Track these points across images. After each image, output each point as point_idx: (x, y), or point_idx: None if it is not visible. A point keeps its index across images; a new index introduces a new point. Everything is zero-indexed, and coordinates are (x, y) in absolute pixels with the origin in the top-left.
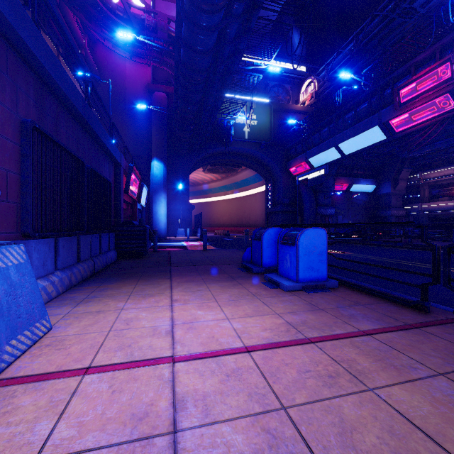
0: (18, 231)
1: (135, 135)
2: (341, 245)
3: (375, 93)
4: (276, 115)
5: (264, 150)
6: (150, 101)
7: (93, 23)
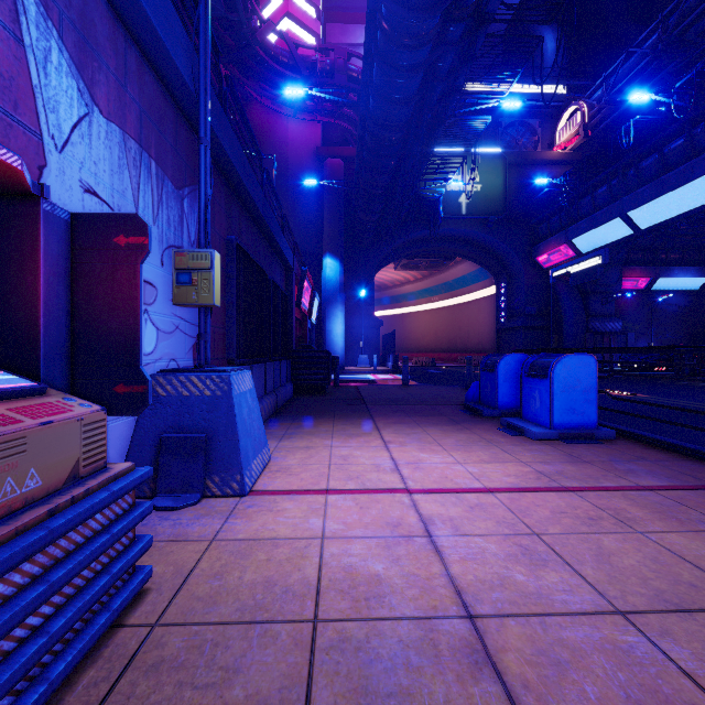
0: (215, 357)
1: (300, 223)
2: (632, 383)
3: (700, 120)
4: (513, 171)
5: (493, 229)
6: (320, 171)
7: (251, 79)
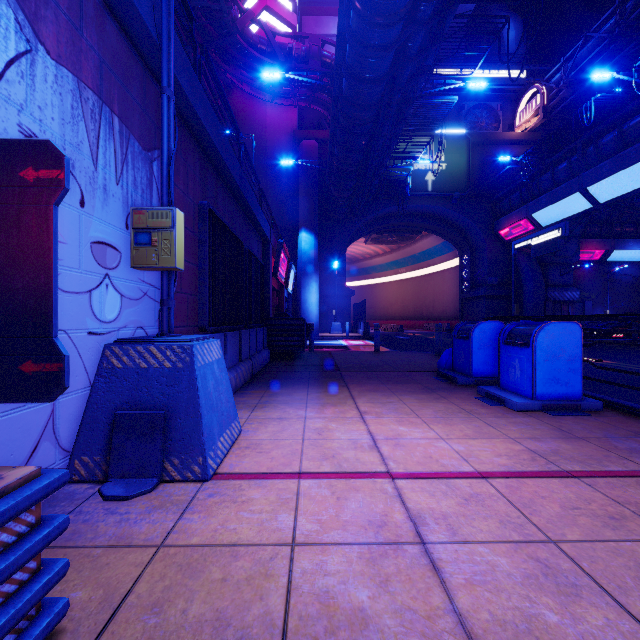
0: (188, 325)
1: (278, 200)
2: (594, 350)
3: None
4: (476, 151)
5: (457, 205)
6: (296, 153)
7: (232, 66)
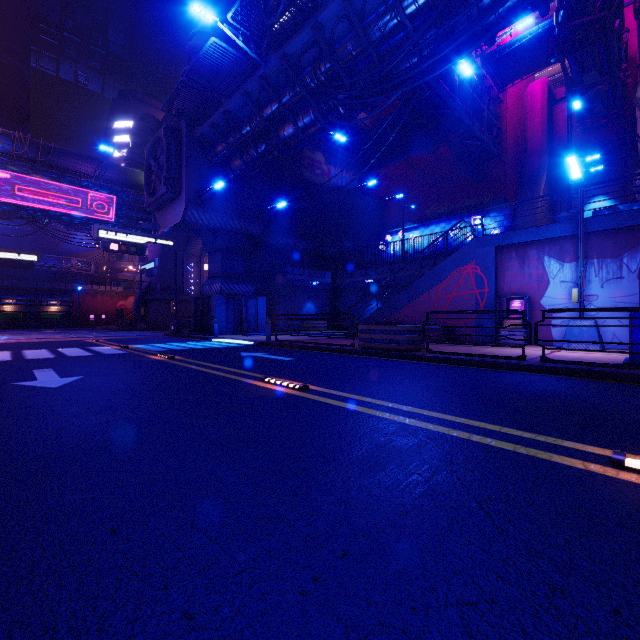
0: None
1: None
2: None
3: None
4: None
5: None
6: None
7: None
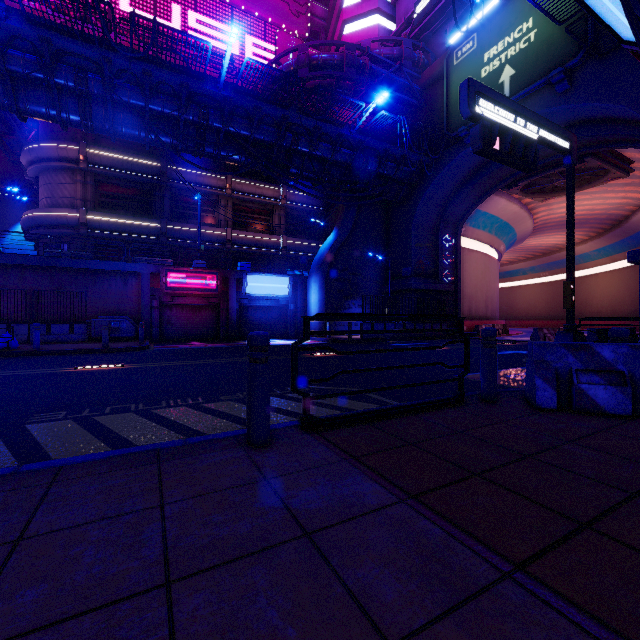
0: None
1: None
2: None
3: None
4: None
5: (574, 88)
6: None
7: None
